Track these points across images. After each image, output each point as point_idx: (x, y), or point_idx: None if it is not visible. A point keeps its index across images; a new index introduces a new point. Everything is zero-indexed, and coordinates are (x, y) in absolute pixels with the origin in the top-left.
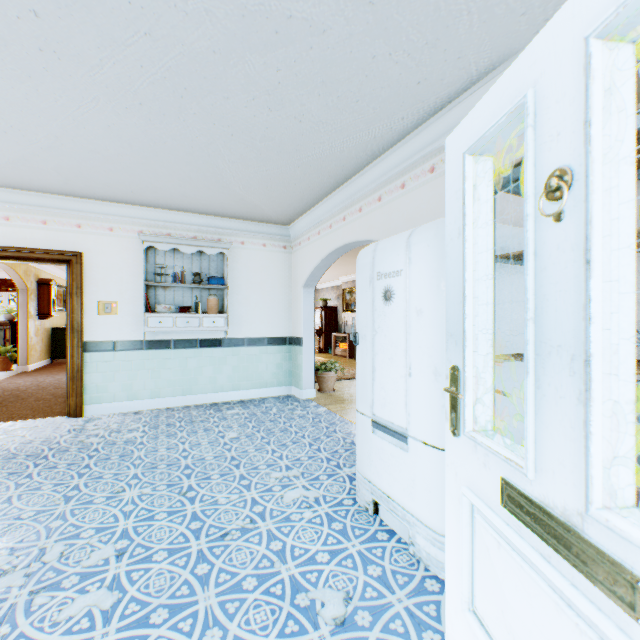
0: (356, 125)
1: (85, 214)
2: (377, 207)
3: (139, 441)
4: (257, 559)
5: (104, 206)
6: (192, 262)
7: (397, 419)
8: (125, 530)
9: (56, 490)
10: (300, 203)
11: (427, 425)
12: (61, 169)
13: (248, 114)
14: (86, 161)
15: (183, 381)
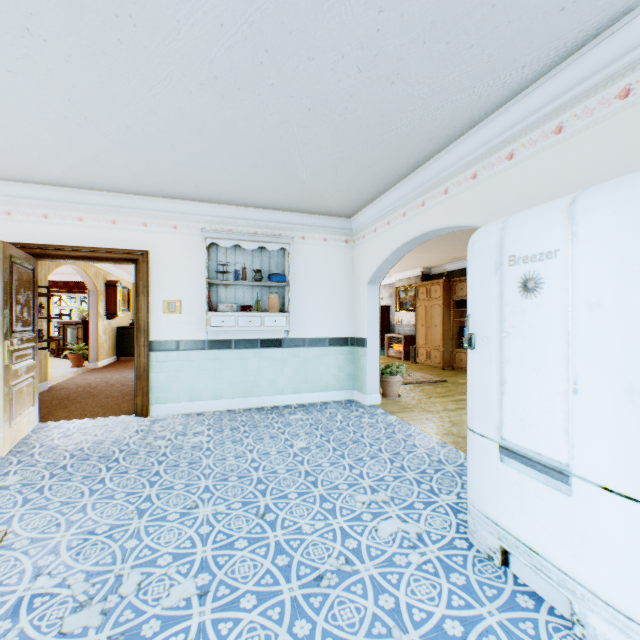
0: (460, 82)
1: (151, 212)
2: (470, 186)
3: (205, 446)
4: (367, 621)
5: (168, 204)
6: (252, 259)
7: (548, 449)
8: (204, 560)
9: (128, 500)
10: (369, 190)
11: (612, 464)
12: (130, 165)
13: (332, 79)
14: (154, 154)
15: (243, 382)
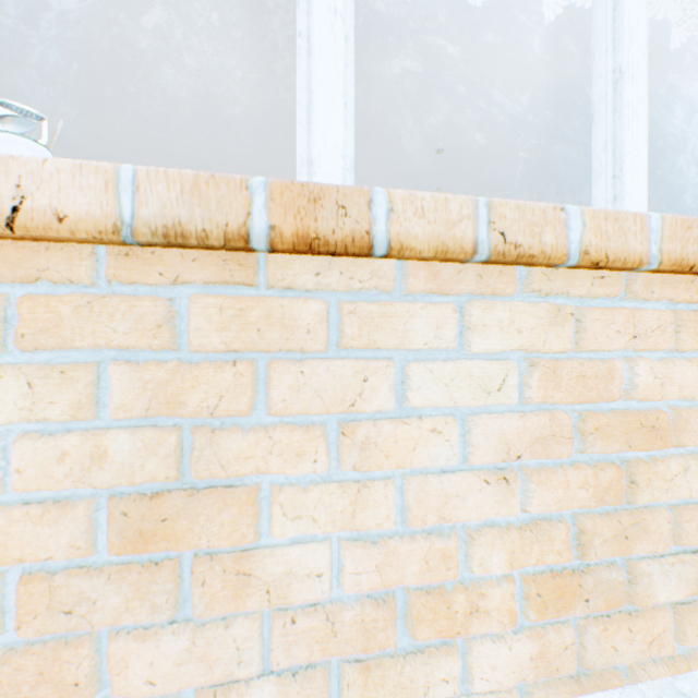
0: None
1: None
2: None
3: None
4: None
5: None
6: None
7: None
8: None
9: None
10: None
11: None
12: None
13: None
14: None
15: None
